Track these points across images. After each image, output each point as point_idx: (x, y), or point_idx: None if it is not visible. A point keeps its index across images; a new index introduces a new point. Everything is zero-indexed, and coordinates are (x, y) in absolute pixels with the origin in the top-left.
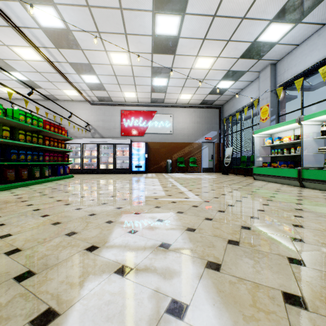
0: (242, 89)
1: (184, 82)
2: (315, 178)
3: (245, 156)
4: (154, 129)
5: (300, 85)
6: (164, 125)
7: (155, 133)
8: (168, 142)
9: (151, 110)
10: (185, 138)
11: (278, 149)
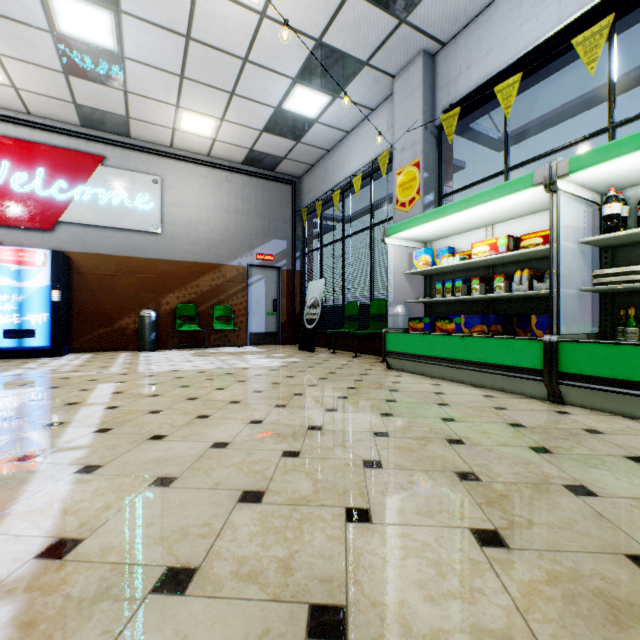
0: (347, 134)
1: (181, 55)
2: (616, 375)
3: (356, 303)
4: (94, 213)
5: (514, 96)
6: (134, 204)
7: (98, 225)
8: (148, 258)
9: (82, 149)
10: (200, 251)
11: (456, 280)
